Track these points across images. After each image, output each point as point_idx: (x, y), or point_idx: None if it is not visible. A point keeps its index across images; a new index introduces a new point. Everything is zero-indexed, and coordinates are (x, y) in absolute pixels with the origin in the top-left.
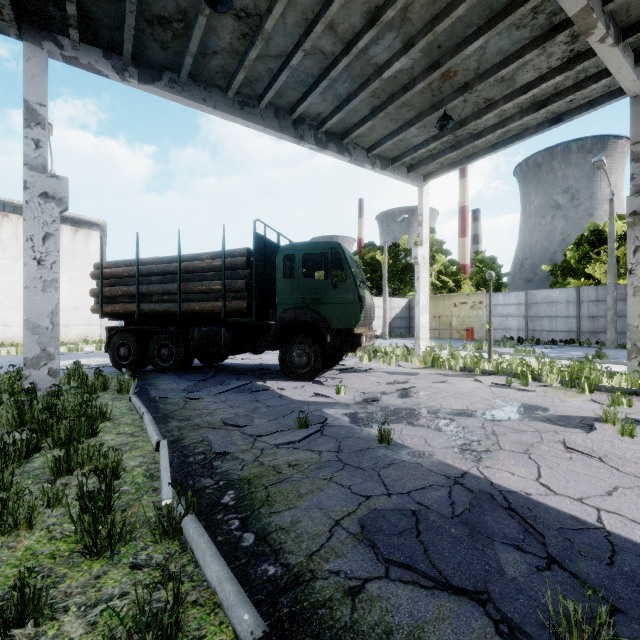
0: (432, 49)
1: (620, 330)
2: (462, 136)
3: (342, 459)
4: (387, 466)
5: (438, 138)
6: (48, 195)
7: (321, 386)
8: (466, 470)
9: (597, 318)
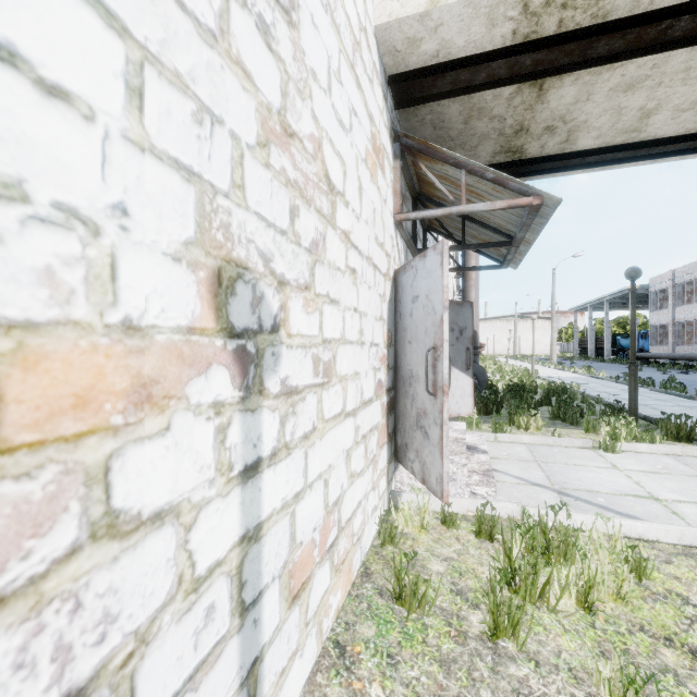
0: None
1: None
2: None
3: None
4: None
5: None
6: (577, 332)
7: None
8: None
9: None
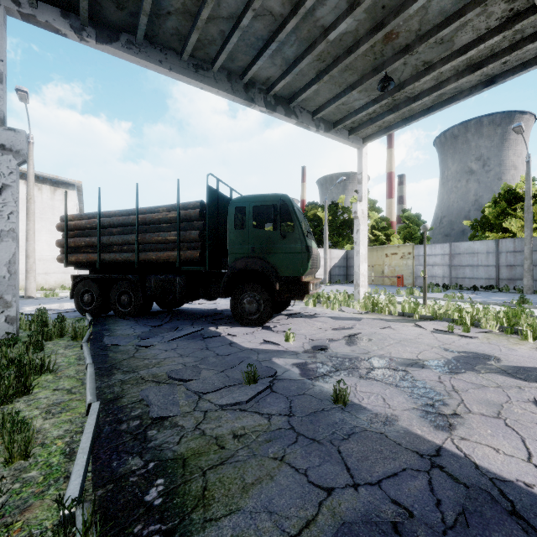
0: (376, 9)
1: (535, 277)
2: (400, 99)
3: (294, 426)
4: (347, 437)
5: (378, 101)
6: (5, 147)
7: (270, 332)
8: (440, 444)
9: (514, 267)
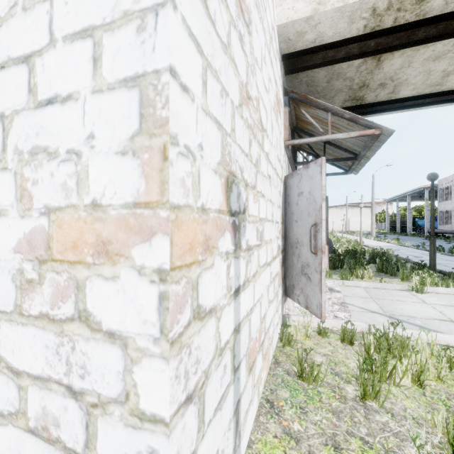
0: None
1: None
2: None
3: None
4: None
5: None
6: (388, 216)
7: None
8: None
9: None
